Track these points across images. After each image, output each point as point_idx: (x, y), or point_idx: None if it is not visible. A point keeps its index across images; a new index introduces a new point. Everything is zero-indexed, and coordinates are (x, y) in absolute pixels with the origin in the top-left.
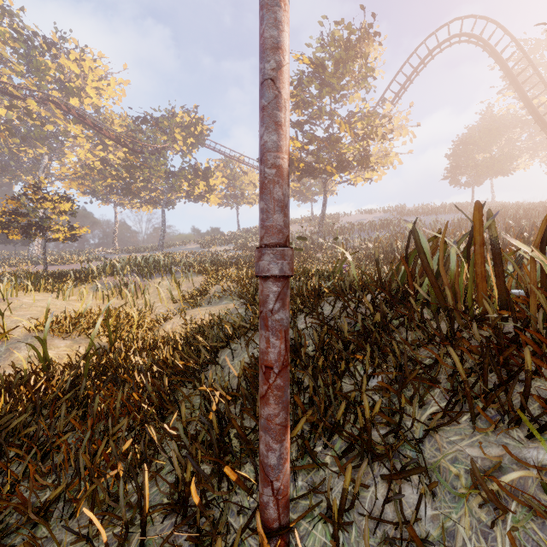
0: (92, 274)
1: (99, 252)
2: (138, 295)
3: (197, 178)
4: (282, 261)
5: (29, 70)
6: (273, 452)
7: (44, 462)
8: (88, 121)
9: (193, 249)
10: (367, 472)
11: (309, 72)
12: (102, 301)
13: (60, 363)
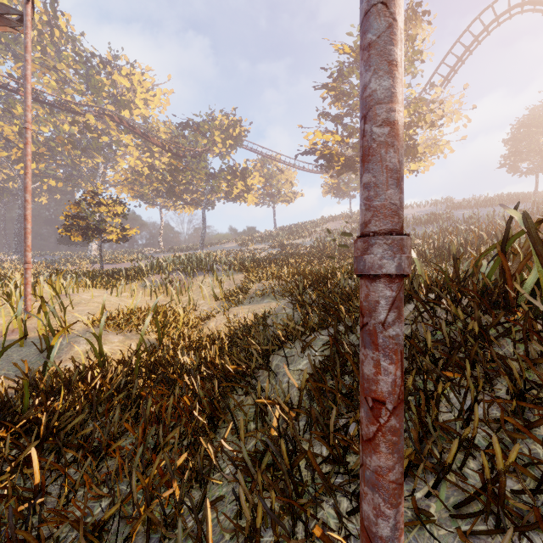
0: (141, 272)
1: (147, 252)
2: (182, 292)
3: (236, 178)
4: (400, 255)
5: (88, 88)
6: (385, 520)
7: (100, 467)
8: (137, 130)
9: (231, 248)
10: (496, 542)
11: (350, 62)
12: (150, 297)
13: (114, 359)
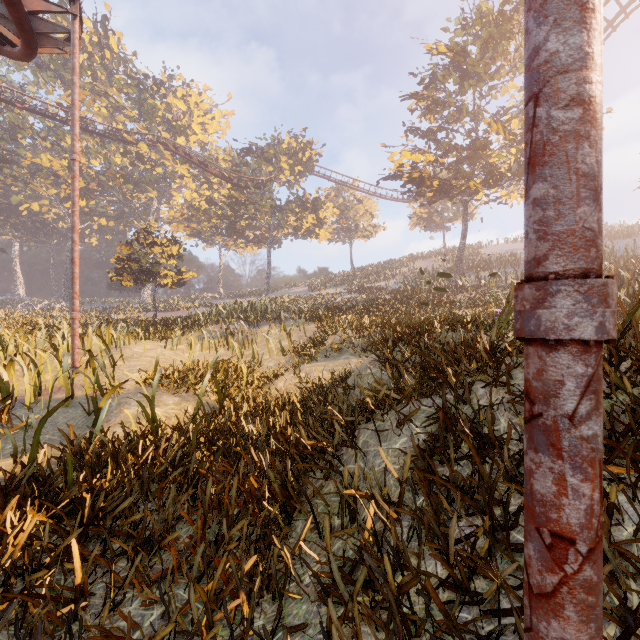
0: (199, 322)
1: (204, 298)
2: (245, 345)
3: (306, 211)
4: (602, 309)
5: (141, 114)
6: None
7: (151, 562)
8: (194, 159)
9: (301, 293)
10: None
11: (446, 63)
12: (208, 351)
13: (168, 425)
